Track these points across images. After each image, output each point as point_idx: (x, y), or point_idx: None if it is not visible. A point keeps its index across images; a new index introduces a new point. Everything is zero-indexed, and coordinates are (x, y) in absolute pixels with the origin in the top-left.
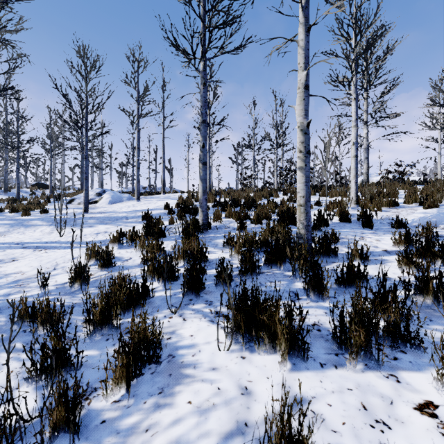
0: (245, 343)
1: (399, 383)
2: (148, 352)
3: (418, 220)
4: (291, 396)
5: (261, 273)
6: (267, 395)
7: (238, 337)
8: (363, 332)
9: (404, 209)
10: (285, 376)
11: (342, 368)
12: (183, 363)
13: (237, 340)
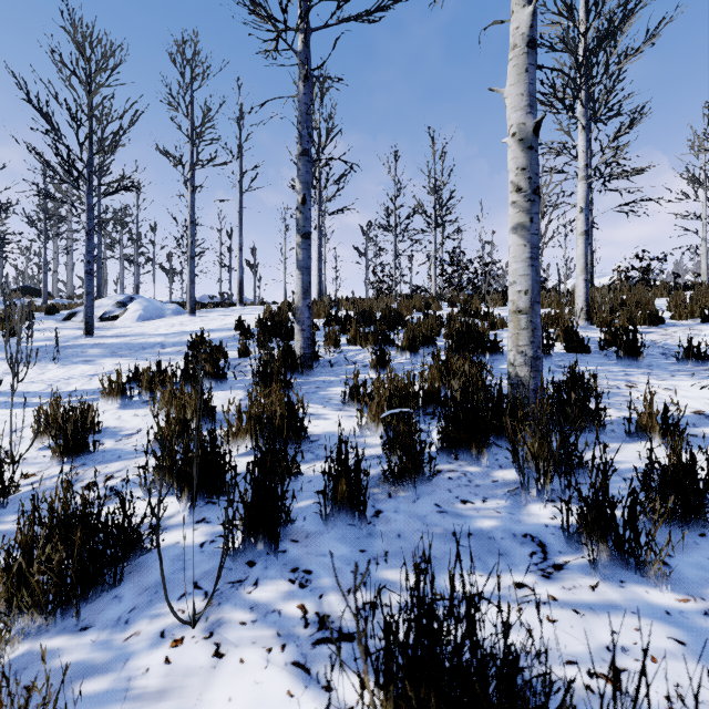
0: None
1: None
2: None
3: None
4: None
5: (436, 474)
6: None
7: None
8: None
9: (677, 329)
10: None
11: None
12: None
13: None
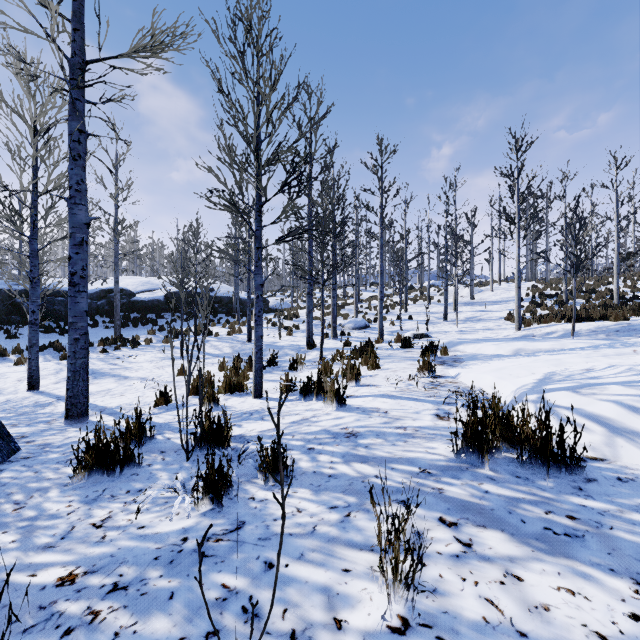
0: None
1: None
2: None
3: None
4: None
5: None
6: None
7: None
8: None
9: None
10: None
11: None
12: None
13: None
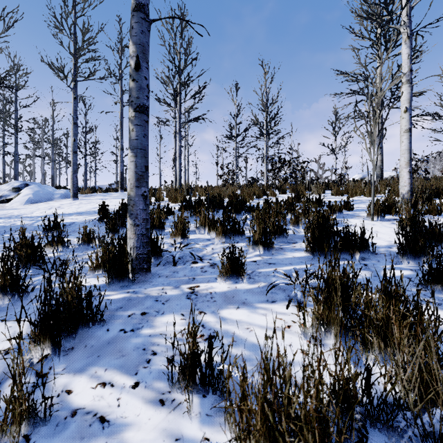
0: None
1: None
2: None
3: None
4: None
5: None
6: None
7: None
8: None
9: None
10: None
11: None
12: None
13: None
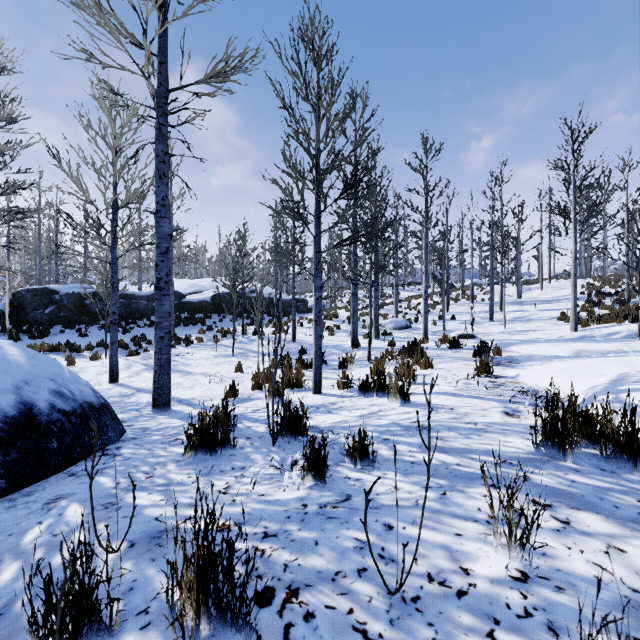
0: None
1: None
2: None
3: None
4: None
5: None
6: None
7: None
8: None
9: None
10: None
11: None
12: None
13: None
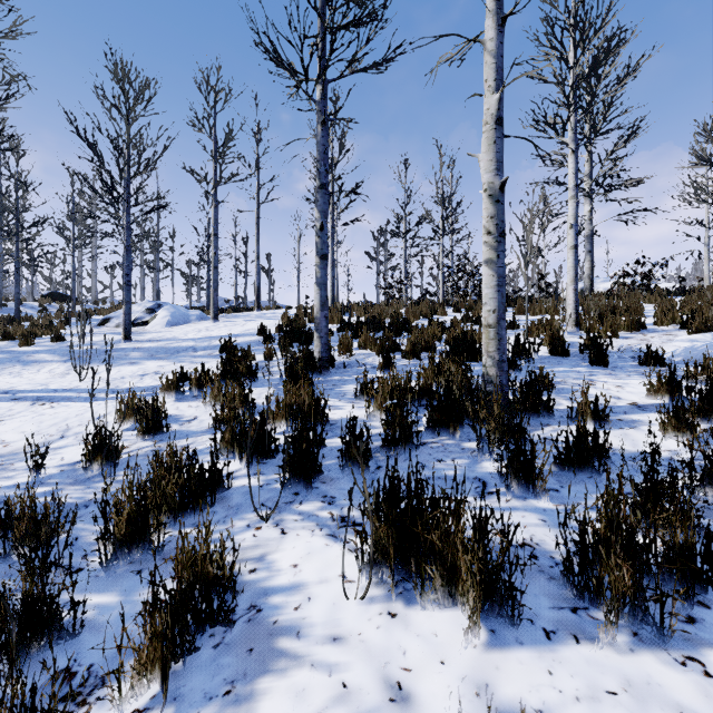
0: (395, 584)
1: (710, 678)
2: (210, 603)
3: (683, 352)
4: (493, 708)
5: (422, 445)
6: (443, 705)
7: (383, 572)
8: (629, 569)
9: (655, 335)
10: (477, 659)
11: (589, 640)
12: (276, 626)
13: (381, 576)
